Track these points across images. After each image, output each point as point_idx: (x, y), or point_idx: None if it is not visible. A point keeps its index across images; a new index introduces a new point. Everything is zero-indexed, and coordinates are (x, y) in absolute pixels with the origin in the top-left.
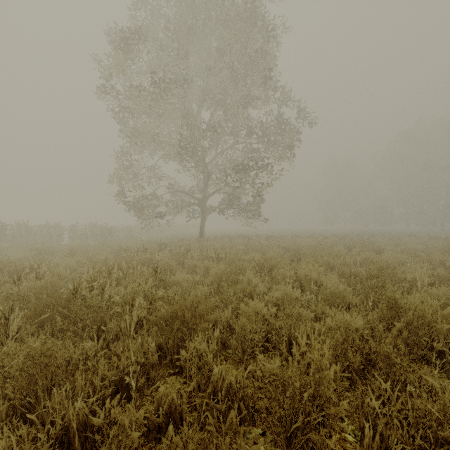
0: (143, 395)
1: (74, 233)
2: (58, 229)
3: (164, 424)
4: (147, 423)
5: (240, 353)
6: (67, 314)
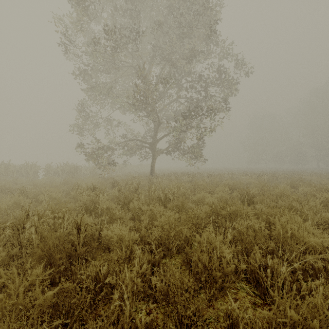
0: None
1: (48, 171)
2: (33, 168)
3: None
4: None
5: None
6: None
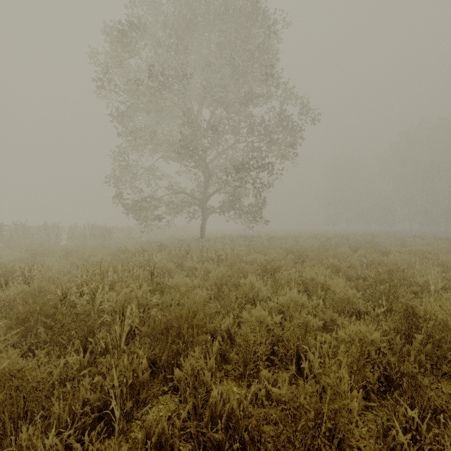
0: (132, 419)
1: (73, 234)
2: (56, 230)
3: None
4: None
5: (242, 367)
6: (51, 324)
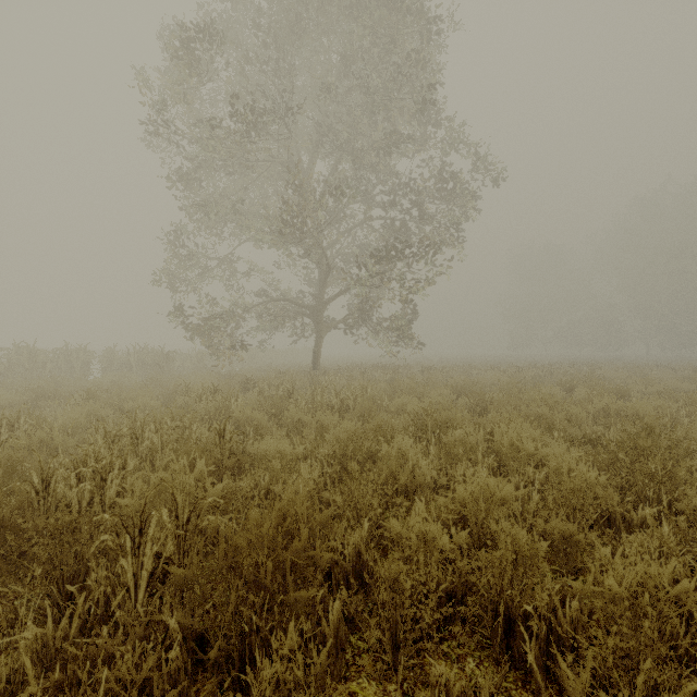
0: None
1: (110, 362)
2: (82, 355)
3: None
4: None
5: (390, 651)
6: None
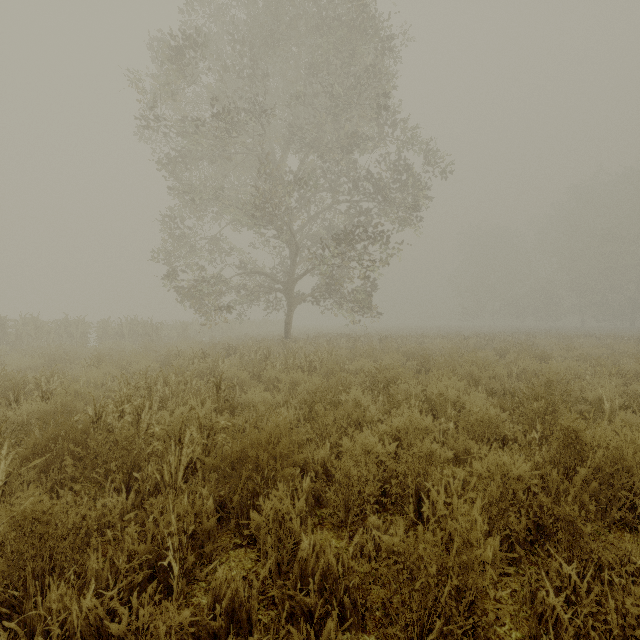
0: (193, 580)
1: (105, 332)
2: (81, 326)
3: (224, 630)
4: (196, 630)
5: (342, 513)
6: (82, 454)
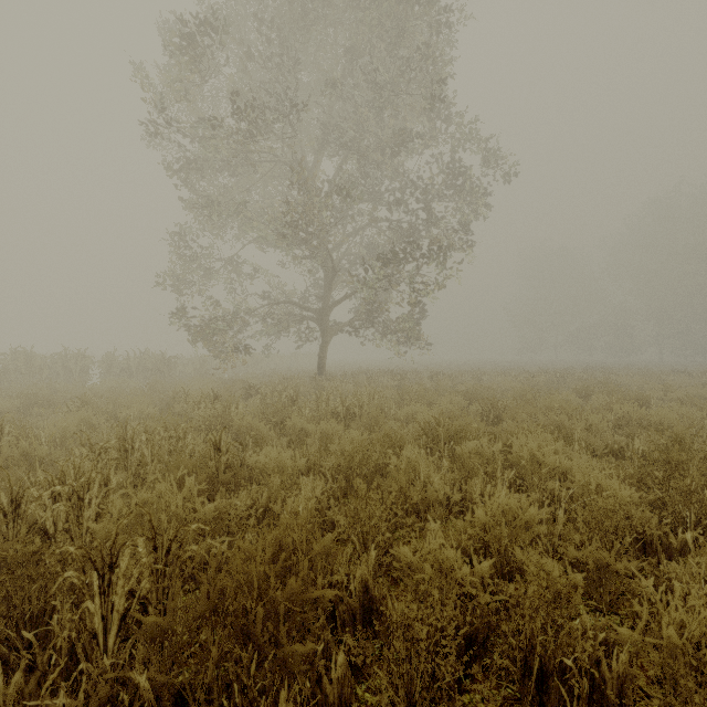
0: None
1: (110, 368)
2: (81, 361)
3: None
4: None
5: None
6: None
